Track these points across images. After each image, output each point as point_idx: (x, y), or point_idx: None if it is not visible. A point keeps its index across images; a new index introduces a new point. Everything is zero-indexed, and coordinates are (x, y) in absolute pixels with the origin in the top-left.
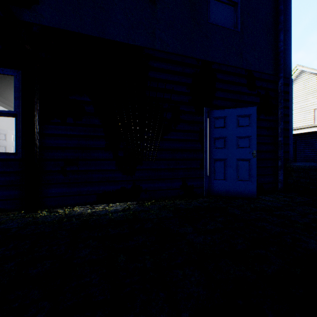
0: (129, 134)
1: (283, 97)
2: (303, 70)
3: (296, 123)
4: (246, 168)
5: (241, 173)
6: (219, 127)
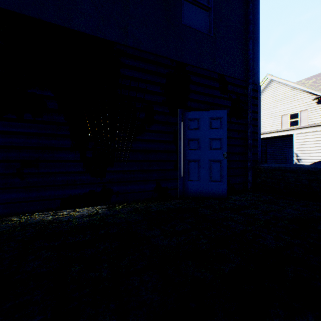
0: (99, 133)
1: (252, 102)
2: (273, 79)
3: (267, 128)
4: (218, 169)
5: (213, 174)
6: (192, 129)
